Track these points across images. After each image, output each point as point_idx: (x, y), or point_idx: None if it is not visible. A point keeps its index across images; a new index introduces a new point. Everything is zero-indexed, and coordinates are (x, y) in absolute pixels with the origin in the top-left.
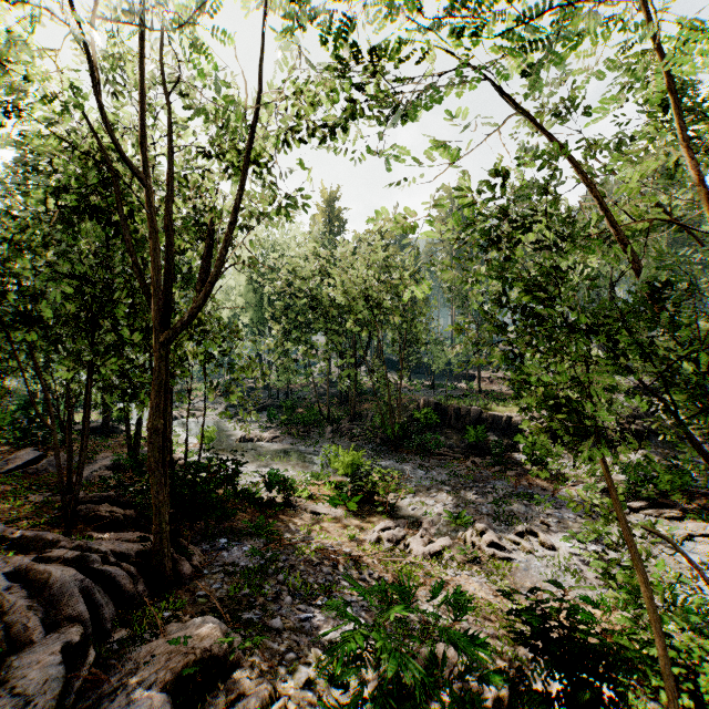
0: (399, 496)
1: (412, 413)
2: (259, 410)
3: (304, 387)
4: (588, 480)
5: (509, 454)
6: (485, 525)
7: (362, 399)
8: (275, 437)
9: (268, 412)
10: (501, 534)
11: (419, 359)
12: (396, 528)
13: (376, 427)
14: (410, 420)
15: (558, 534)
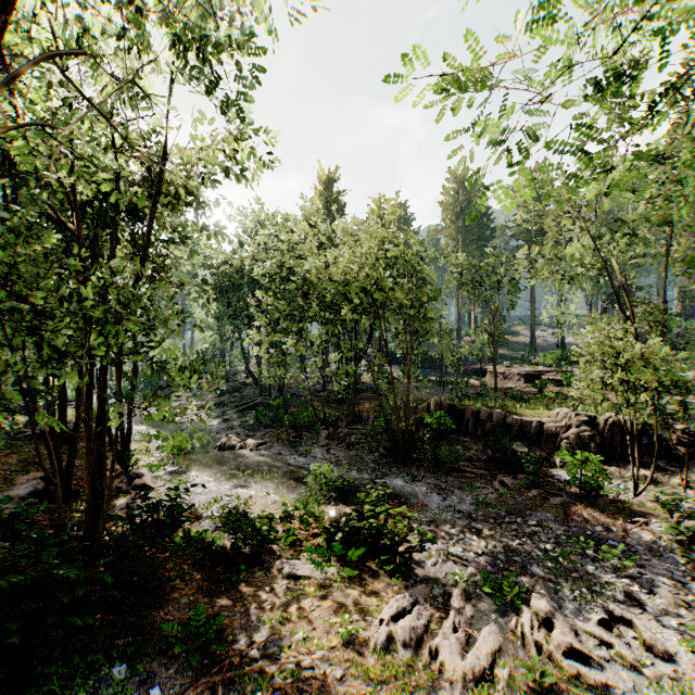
0: (415, 548)
1: (421, 416)
2: (249, 409)
3: (299, 382)
4: (660, 512)
5: (543, 471)
6: (549, 606)
7: (363, 397)
8: (261, 443)
9: (256, 413)
10: (573, 620)
11: (425, 352)
12: (413, 610)
13: (378, 431)
14: (418, 424)
15: (662, 621)
